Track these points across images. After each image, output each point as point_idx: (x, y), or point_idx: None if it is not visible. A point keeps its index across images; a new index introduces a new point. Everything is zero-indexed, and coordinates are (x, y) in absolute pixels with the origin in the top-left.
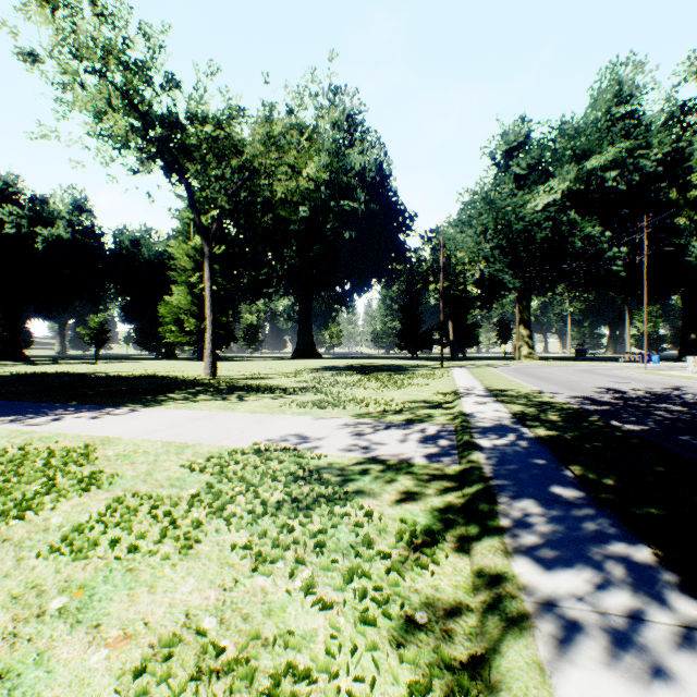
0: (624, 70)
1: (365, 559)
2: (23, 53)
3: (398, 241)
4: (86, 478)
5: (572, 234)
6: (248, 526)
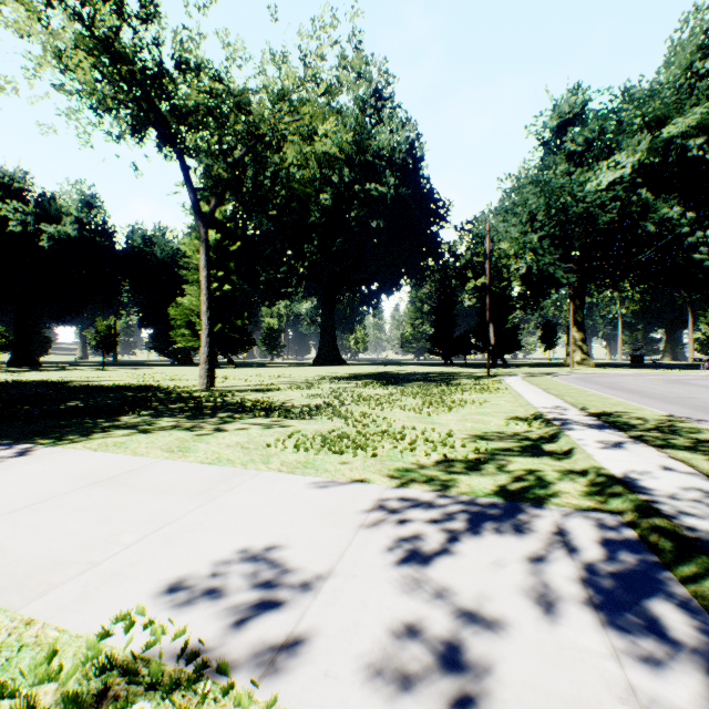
0: None
1: None
2: None
3: (430, 233)
4: None
5: (642, 217)
6: None
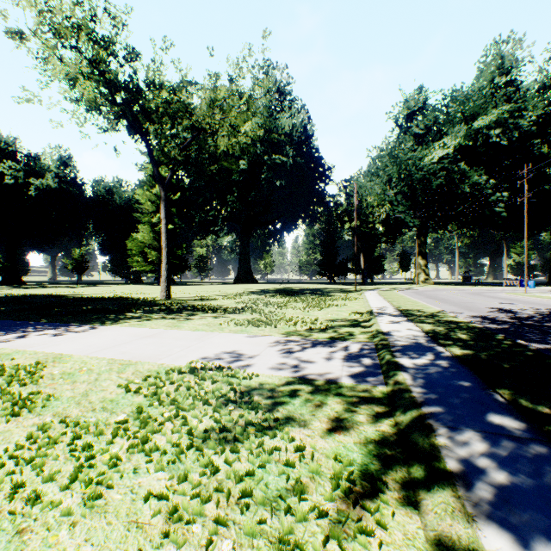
0: (506, 46)
1: (297, 518)
2: (11, 32)
3: (319, 188)
4: (20, 401)
5: (462, 182)
6: (169, 465)
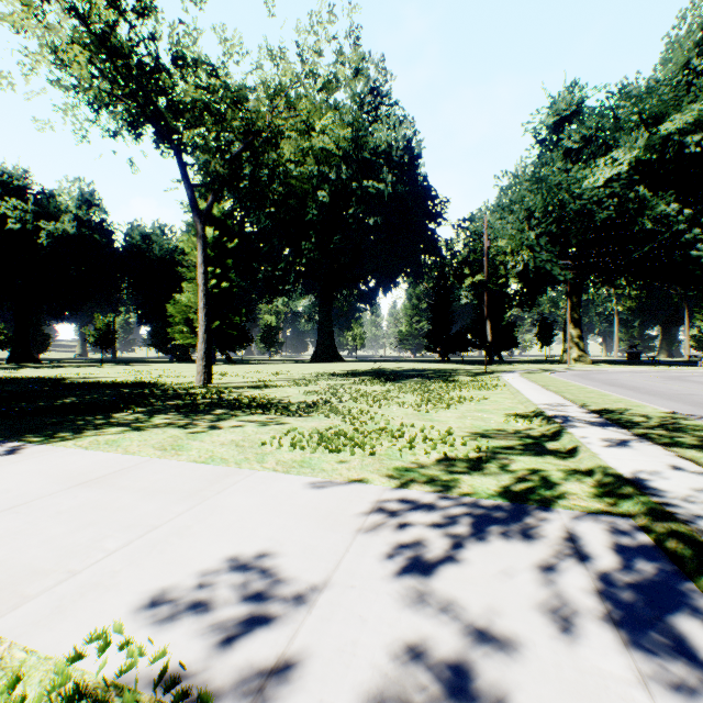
0: None
1: None
2: None
3: (428, 231)
4: None
5: (640, 214)
6: None
